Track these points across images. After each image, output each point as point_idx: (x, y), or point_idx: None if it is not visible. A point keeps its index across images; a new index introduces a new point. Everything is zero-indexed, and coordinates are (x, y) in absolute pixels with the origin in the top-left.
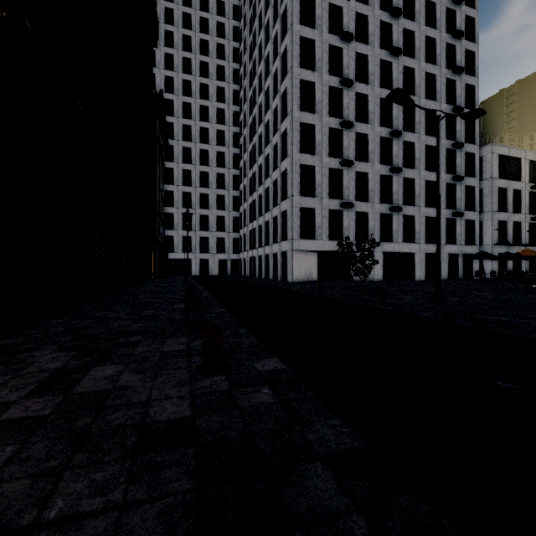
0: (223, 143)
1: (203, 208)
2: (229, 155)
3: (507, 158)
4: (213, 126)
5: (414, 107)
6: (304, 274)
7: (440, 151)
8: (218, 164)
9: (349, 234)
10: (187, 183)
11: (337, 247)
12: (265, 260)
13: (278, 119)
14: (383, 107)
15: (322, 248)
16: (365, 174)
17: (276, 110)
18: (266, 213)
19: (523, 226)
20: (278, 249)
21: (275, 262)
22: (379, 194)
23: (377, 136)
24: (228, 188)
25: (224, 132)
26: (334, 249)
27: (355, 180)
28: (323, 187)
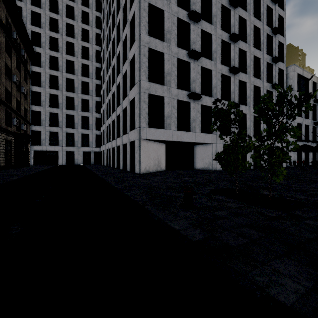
0: (87, 57)
1: (70, 109)
2: (92, 67)
3: (301, 78)
4: (78, 42)
5: (245, 21)
6: (153, 164)
7: (263, 63)
8: (83, 74)
9: (196, 126)
10: (54, 87)
11: (185, 138)
12: (116, 151)
13: (127, 10)
14: (222, 14)
15: (170, 138)
16: (209, 71)
17: (126, 6)
18: (118, 108)
19: (309, 128)
20: (127, 139)
21: (125, 153)
22: (221, 91)
23: (219, 38)
24: (91, 94)
25: (88, 49)
26: (182, 140)
27: (200, 75)
28: (172, 76)
